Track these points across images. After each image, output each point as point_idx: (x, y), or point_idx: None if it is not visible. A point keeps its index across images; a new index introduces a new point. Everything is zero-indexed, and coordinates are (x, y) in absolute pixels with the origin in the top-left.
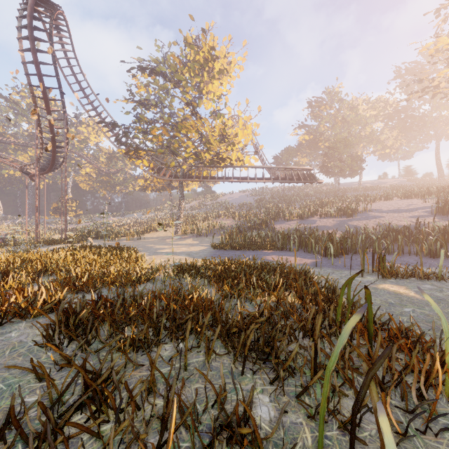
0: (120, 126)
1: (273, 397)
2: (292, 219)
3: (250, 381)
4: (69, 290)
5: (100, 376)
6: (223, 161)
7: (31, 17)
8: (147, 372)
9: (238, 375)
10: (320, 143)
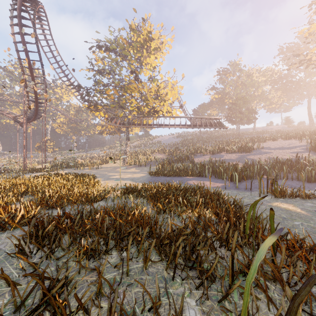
0: (84, 88)
1: (198, 301)
2: (207, 154)
3: (179, 285)
4: (43, 207)
5: (59, 281)
6: (157, 112)
7: (20, 9)
8: (97, 277)
9: (170, 280)
10: (226, 100)
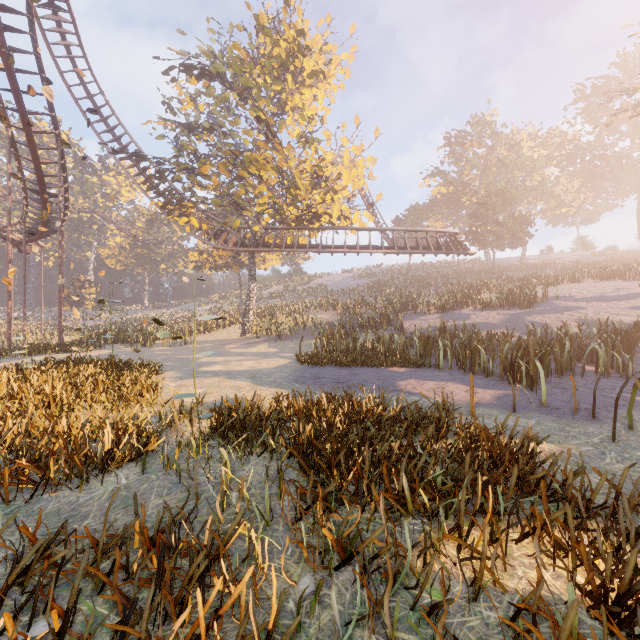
0: (151, 161)
1: None
2: (429, 313)
3: None
4: None
5: None
6: (318, 218)
7: None
8: None
9: None
10: (465, 198)
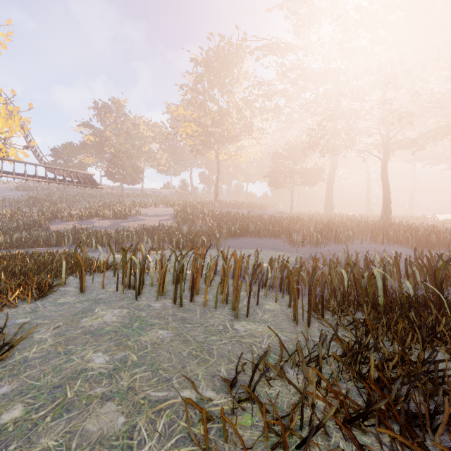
0: None
1: None
2: (72, 220)
3: None
4: None
5: None
6: None
7: None
8: None
9: None
10: (107, 148)
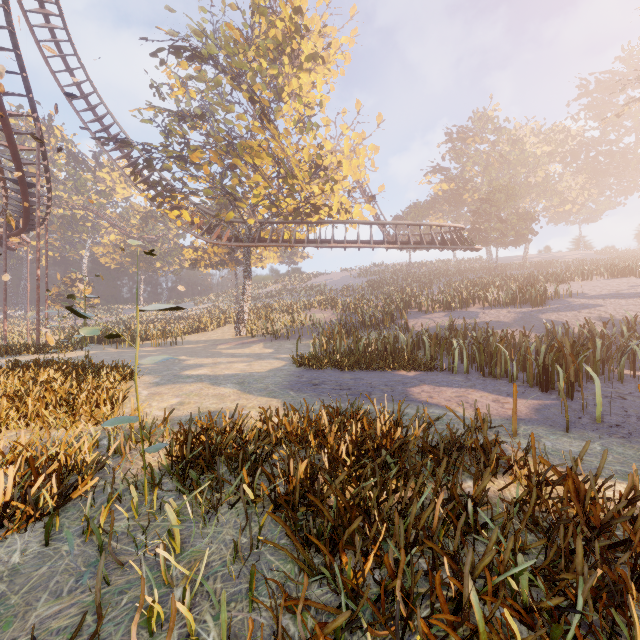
0: (138, 149)
1: None
2: (434, 311)
3: None
4: None
5: None
6: (317, 211)
7: None
8: None
9: None
10: (466, 195)
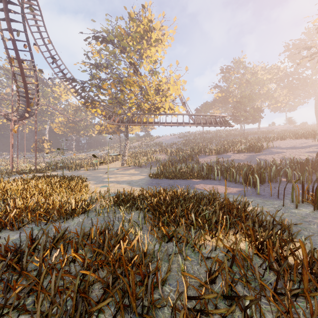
0: (78, 82)
1: None
2: (212, 154)
3: None
4: None
5: None
6: (158, 109)
7: None
8: None
9: None
10: (230, 99)
